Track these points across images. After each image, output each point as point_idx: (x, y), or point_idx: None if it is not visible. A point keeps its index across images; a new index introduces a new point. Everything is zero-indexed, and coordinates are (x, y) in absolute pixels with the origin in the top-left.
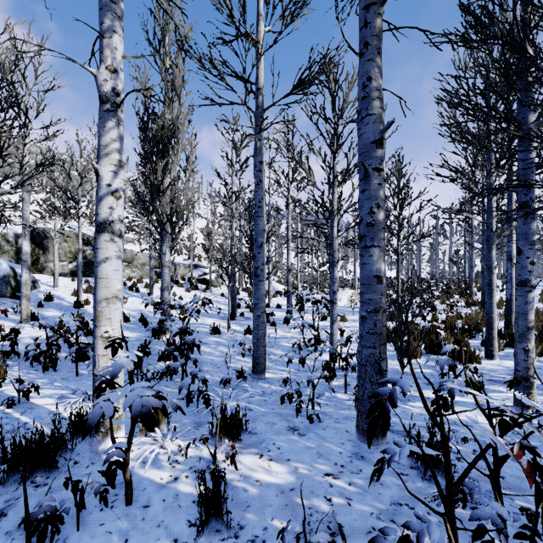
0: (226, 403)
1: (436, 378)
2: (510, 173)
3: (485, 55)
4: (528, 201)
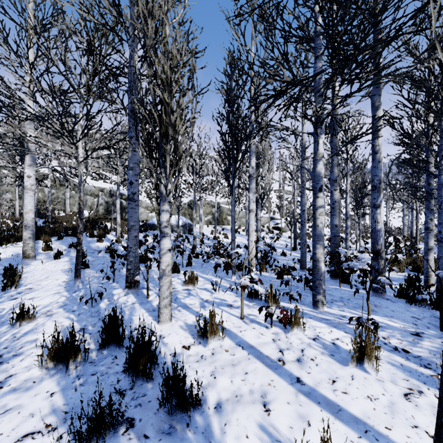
0: None
1: (399, 279)
2: None
3: None
4: (428, 190)
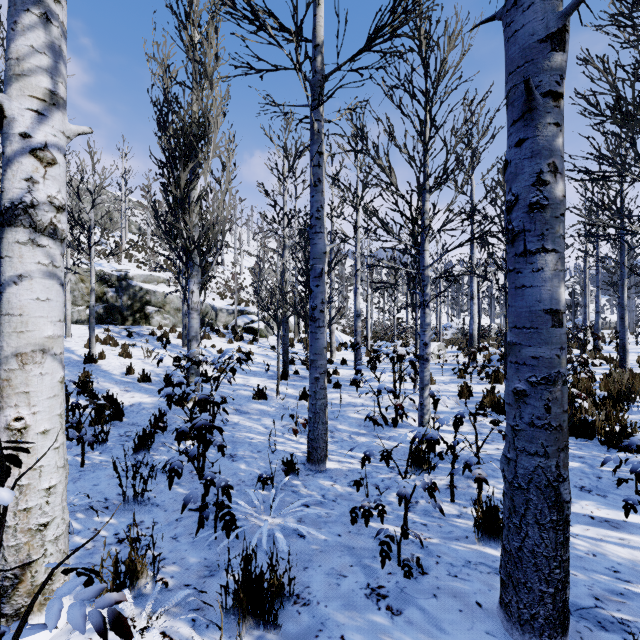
0: (263, 520)
1: (592, 479)
2: None
3: None
4: None
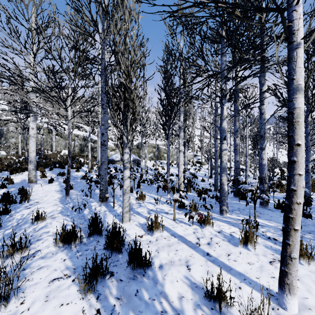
0: None
1: (281, 197)
2: None
3: None
4: None
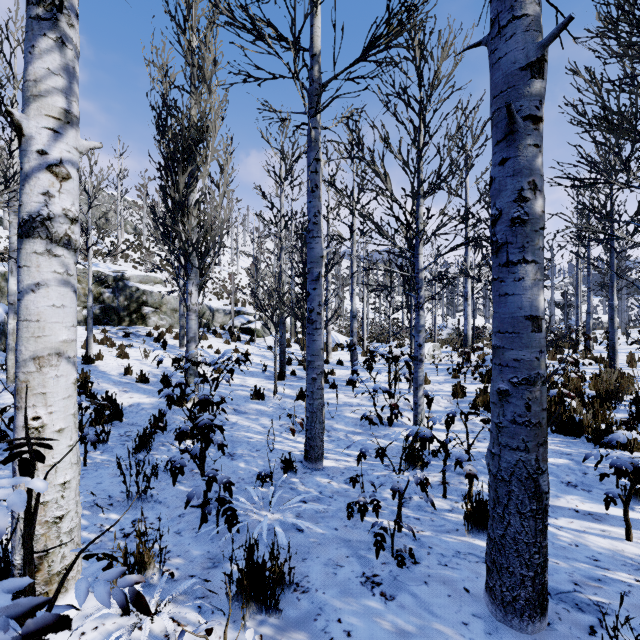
0: (263, 515)
1: (578, 475)
2: None
3: None
4: None
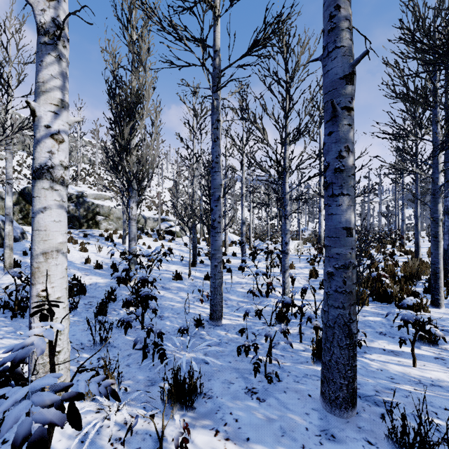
0: (182, 354)
1: (387, 327)
2: (448, 133)
3: (433, 16)
4: None
